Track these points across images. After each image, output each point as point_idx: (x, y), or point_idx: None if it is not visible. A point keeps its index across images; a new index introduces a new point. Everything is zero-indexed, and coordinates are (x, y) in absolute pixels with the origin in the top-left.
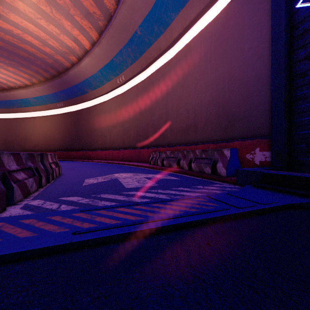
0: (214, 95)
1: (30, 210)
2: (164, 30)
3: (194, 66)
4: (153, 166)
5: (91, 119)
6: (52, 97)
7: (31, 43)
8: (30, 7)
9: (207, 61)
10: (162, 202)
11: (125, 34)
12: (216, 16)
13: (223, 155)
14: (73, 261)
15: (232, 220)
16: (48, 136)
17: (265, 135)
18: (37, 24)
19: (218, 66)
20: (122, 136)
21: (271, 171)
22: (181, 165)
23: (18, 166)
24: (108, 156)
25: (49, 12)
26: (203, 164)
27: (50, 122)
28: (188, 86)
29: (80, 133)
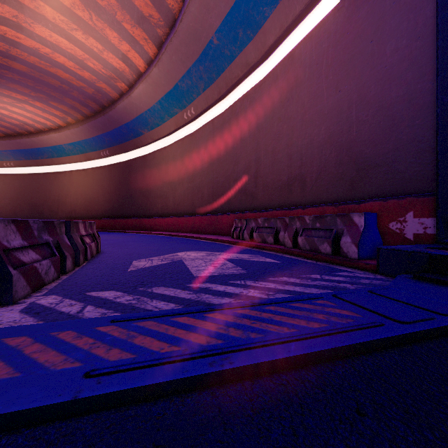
0: (333, 129)
1: (33, 315)
2: (254, 34)
3: (301, 86)
4: (237, 241)
5: (148, 172)
6: (93, 142)
7: (64, 66)
8: (62, 13)
9: (321, 77)
10: (255, 306)
11: (195, 45)
12: (336, 5)
13: (351, 224)
14: (73, 447)
15: (393, 349)
16: (89, 197)
17: (422, 191)
18: (71, 39)
19: (339, 83)
20: (191, 197)
21: (445, 252)
22: (280, 239)
23: (25, 241)
24: (171, 226)
25: (87, 19)
26: (317, 238)
27: (91, 177)
28: (291, 119)
29: (132, 193)
